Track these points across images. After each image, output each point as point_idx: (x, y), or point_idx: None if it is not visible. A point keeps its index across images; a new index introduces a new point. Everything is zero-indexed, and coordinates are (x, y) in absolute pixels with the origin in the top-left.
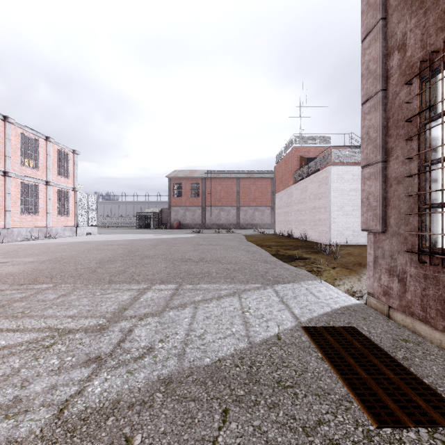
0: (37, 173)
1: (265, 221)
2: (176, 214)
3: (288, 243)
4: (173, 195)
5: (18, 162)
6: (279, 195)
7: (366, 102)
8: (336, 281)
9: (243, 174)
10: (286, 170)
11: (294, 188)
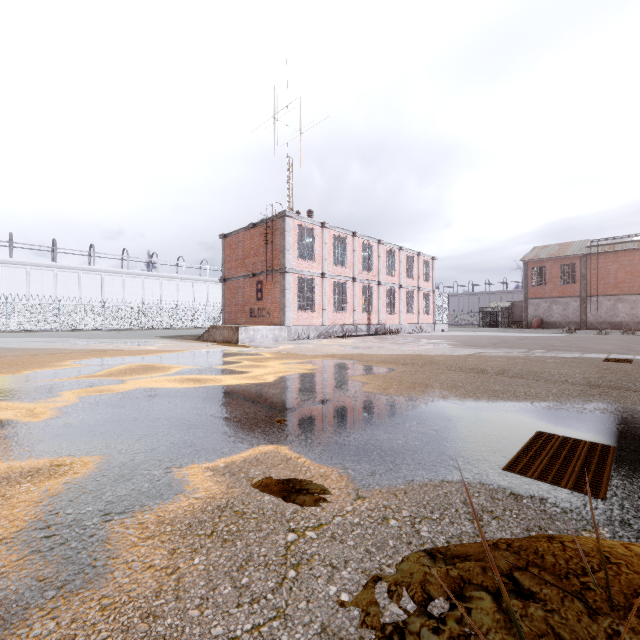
0: (413, 282)
1: None
2: (536, 309)
3: None
4: (531, 284)
5: (405, 276)
6: None
7: None
8: None
9: None
10: None
11: None
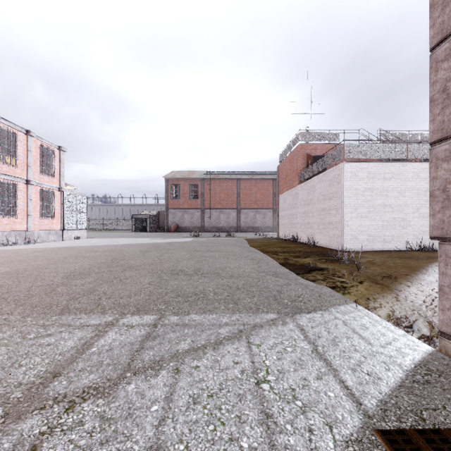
0: (16, 170)
1: (266, 224)
2: (174, 217)
3: (295, 248)
4: (170, 197)
5: None
6: (282, 197)
7: (441, 43)
8: (370, 302)
9: (243, 175)
10: (291, 169)
11: (300, 188)
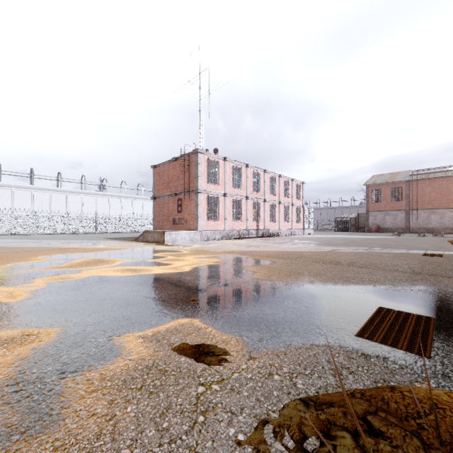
0: (289, 200)
1: None
2: (375, 219)
3: None
4: (371, 201)
5: (283, 196)
6: None
7: None
8: None
9: None
10: None
11: None
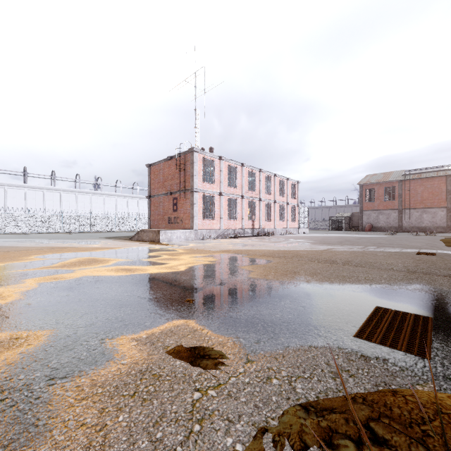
0: (284, 199)
1: None
2: (368, 218)
3: None
4: (364, 200)
5: (278, 195)
6: None
7: None
8: None
9: None
10: None
11: None
